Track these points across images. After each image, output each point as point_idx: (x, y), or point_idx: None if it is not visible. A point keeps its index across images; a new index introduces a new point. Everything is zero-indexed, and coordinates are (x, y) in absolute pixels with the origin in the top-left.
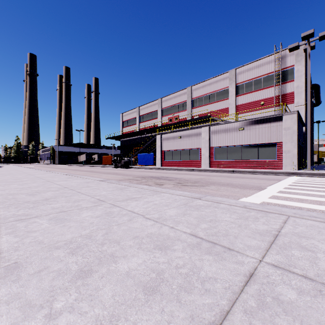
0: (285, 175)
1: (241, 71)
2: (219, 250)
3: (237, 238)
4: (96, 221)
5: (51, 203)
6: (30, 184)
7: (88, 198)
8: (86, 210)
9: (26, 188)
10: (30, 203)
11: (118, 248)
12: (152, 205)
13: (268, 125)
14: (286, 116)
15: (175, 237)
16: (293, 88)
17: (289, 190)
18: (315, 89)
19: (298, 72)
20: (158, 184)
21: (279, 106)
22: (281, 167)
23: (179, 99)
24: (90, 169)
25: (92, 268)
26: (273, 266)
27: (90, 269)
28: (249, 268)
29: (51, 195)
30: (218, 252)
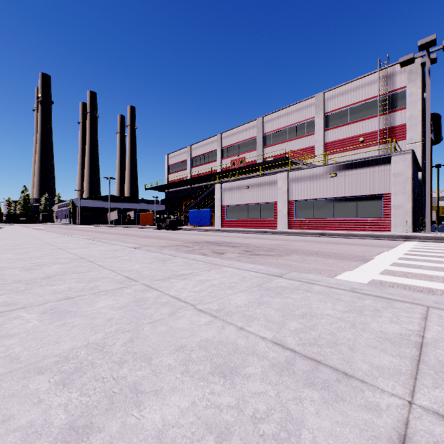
0: (395, 240)
1: (333, 95)
2: (328, 376)
3: (355, 350)
4: (118, 316)
5: (53, 284)
6: (32, 252)
7: (111, 276)
8: (105, 296)
9: (24, 258)
10: (22, 284)
11: (148, 371)
12: (208, 287)
13: (370, 170)
14: (396, 157)
15: (248, 349)
16: (405, 118)
17: (406, 261)
18: (434, 120)
19: (412, 96)
20: (217, 252)
21: (384, 143)
22: (389, 228)
23: (245, 134)
24: (122, 231)
25: (92, 422)
26: (440, 418)
27: (88, 423)
28: (393, 423)
29: (57, 270)
30: (326, 382)
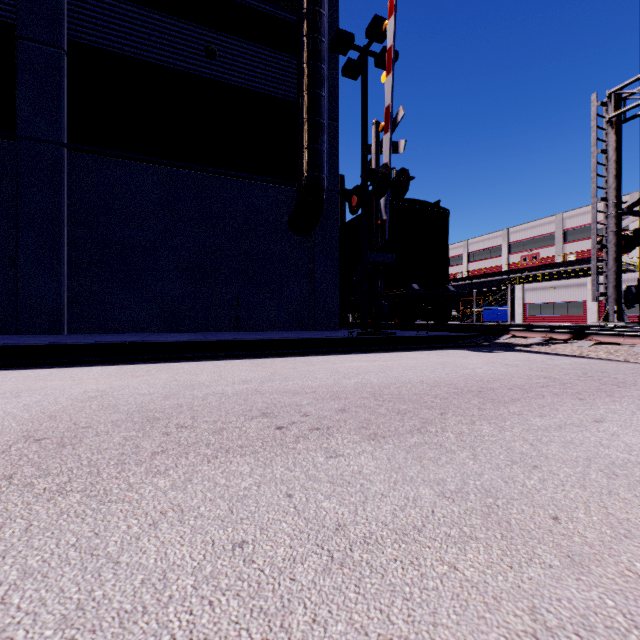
0: None
1: None
2: None
3: None
4: None
5: None
6: None
7: None
8: None
9: None
10: None
11: None
12: None
13: None
14: None
15: None
16: None
17: None
18: None
19: None
20: None
21: None
22: None
23: (539, 230)
24: None
25: None
26: None
27: None
28: None
29: None
30: None
